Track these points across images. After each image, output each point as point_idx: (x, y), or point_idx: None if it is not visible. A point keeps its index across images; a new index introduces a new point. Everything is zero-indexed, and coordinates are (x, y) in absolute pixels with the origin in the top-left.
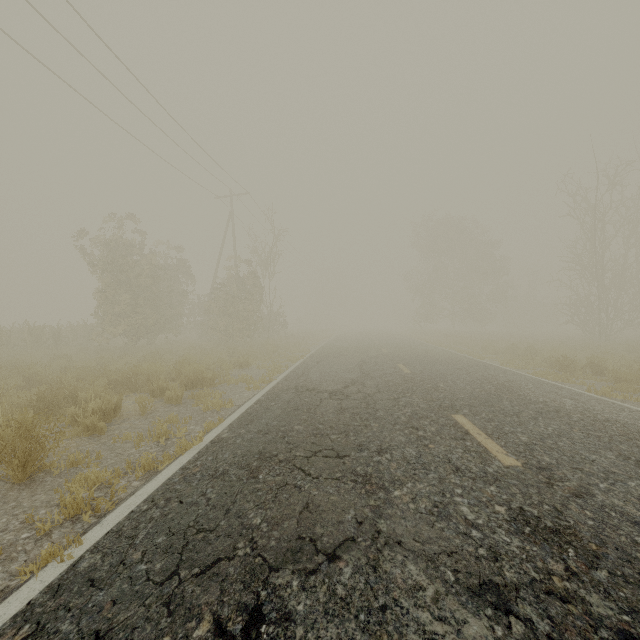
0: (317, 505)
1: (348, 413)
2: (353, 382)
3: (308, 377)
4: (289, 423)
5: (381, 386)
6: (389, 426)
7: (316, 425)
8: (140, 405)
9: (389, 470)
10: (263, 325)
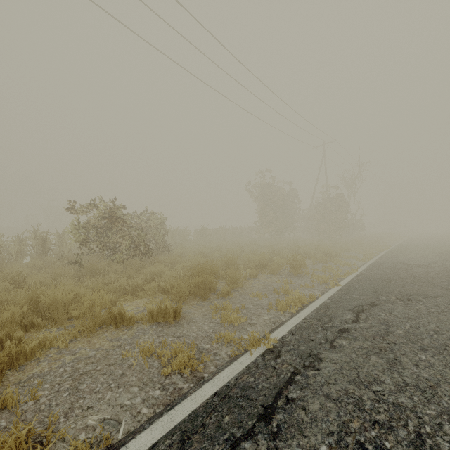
0: (423, 290)
1: (433, 273)
2: (434, 262)
3: (397, 258)
4: (396, 272)
5: None
6: None
7: (413, 274)
8: (312, 260)
9: None
10: (349, 228)
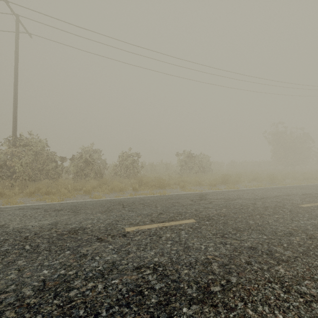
0: None
1: None
2: None
3: None
4: None
5: None
6: None
7: None
8: (290, 179)
9: None
10: None
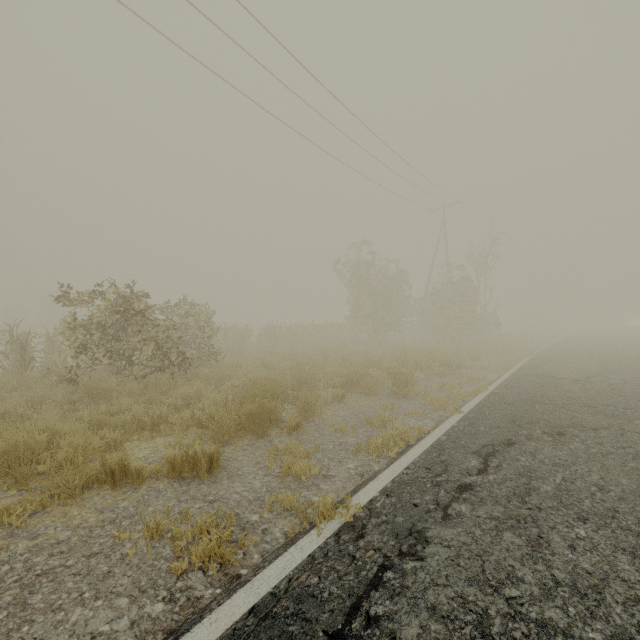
0: (580, 418)
1: (593, 391)
2: (594, 375)
3: (544, 369)
4: (542, 391)
5: (627, 380)
6: (634, 400)
7: (566, 394)
8: (425, 373)
9: (632, 415)
10: (478, 325)
